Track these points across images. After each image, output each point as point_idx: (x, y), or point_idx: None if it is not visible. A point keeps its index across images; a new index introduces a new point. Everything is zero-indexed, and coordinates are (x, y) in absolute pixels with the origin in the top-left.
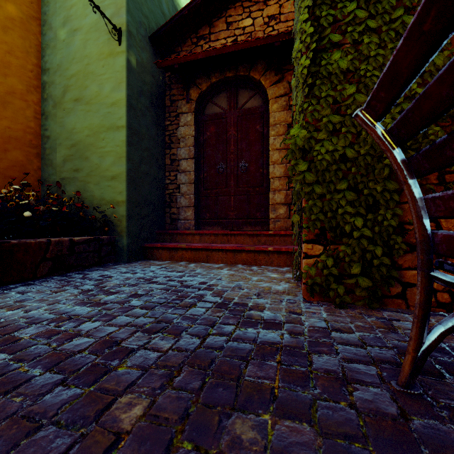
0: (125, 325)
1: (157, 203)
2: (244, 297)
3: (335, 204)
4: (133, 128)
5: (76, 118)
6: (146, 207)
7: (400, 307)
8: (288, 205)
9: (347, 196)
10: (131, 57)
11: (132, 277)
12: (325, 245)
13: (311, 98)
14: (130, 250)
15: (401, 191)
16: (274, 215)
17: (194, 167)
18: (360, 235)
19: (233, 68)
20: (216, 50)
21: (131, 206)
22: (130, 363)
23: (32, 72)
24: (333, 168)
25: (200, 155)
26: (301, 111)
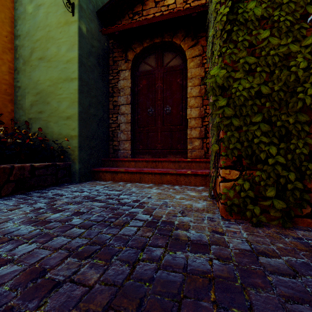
0: (59, 248)
1: (103, 137)
2: (170, 215)
3: (250, 135)
4: (83, 80)
5: (40, 73)
6: (94, 140)
7: (309, 226)
8: (201, 139)
9: (262, 128)
10: (82, 25)
11: (79, 195)
12: (241, 170)
13: (228, 44)
14: (81, 173)
15: (310, 123)
16: (191, 146)
17: (130, 111)
18: (274, 161)
19: (159, 36)
20: (147, 20)
21: (82, 139)
22: (49, 306)
23: (7, 37)
24: (249, 103)
25: (135, 102)
26: (218, 56)
